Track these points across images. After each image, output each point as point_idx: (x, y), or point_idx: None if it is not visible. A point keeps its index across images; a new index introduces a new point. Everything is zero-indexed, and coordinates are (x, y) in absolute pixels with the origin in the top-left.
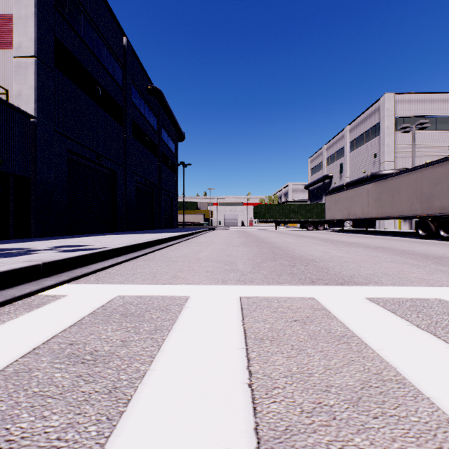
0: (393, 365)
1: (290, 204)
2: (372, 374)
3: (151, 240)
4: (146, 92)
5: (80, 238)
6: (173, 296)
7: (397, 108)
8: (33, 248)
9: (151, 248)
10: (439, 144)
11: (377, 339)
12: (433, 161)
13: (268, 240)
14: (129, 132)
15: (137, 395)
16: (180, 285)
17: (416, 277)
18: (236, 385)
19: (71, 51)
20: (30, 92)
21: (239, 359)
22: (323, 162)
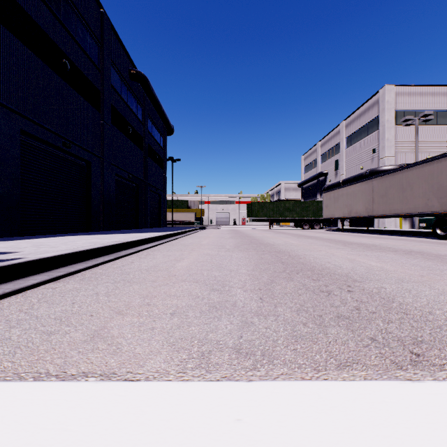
0: None
1: (284, 202)
2: None
3: (114, 244)
4: (128, 77)
5: (27, 240)
6: None
7: (397, 101)
8: None
9: (113, 254)
10: (440, 139)
11: None
12: None
13: (266, 241)
14: (107, 118)
15: None
16: (79, 387)
17: None
18: None
19: (27, 10)
20: None
21: None
22: (317, 159)
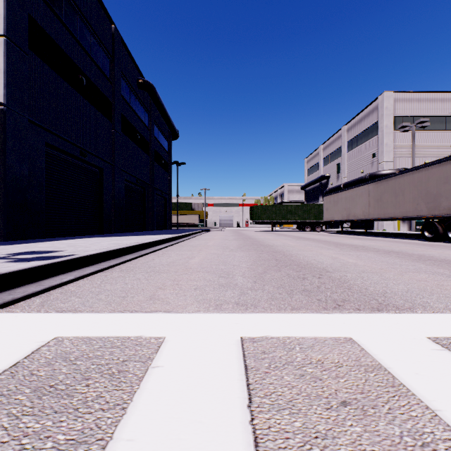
0: None
1: (287, 205)
2: None
3: (135, 245)
4: (137, 86)
5: (56, 241)
6: (140, 338)
7: (396, 107)
8: None
9: (135, 253)
10: (438, 144)
11: None
12: (440, 159)
13: (266, 242)
14: (117, 127)
15: None
16: (155, 314)
17: None
18: None
19: (50, 34)
20: None
21: None
22: (319, 162)
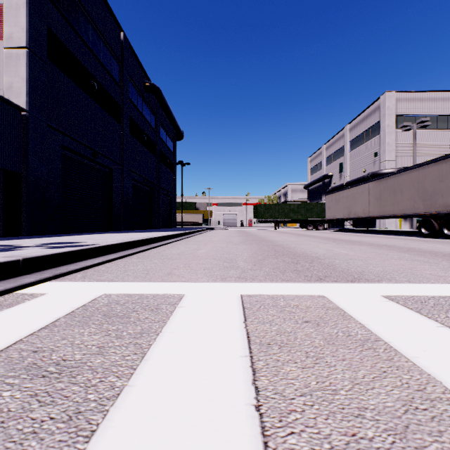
0: (438, 378)
1: (289, 203)
2: (414, 391)
3: (147, 238)
4: (143, 89)
5: (73, 236)
6: (166, 294)
7: (397, 106)
8: (19, 245)
9: (147, 245)
10: (440, 143)
11: (408, 343)
12: (436, 158)
13: (268, 238)
14: (126, 129)
15: (106, 423)
16: (175, 283)
17: (431, 274)
18: (239, 408)
19: (66, 44)
20: (21, 85)
21: (242, 371)
22: (322, 161)
